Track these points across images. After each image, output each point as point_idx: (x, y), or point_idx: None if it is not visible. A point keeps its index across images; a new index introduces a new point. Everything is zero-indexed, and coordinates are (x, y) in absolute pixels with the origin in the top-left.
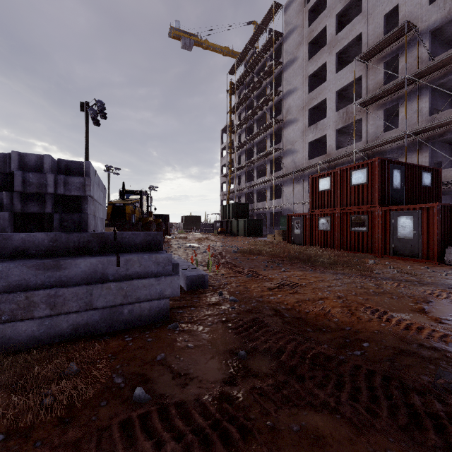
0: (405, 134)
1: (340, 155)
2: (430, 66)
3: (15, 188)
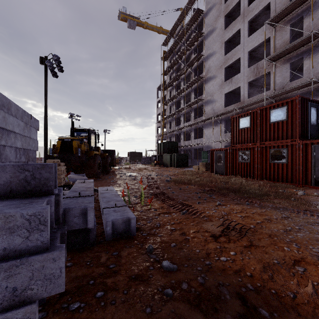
0: (312, 81)
1: (253, 102)
2: None
3: None
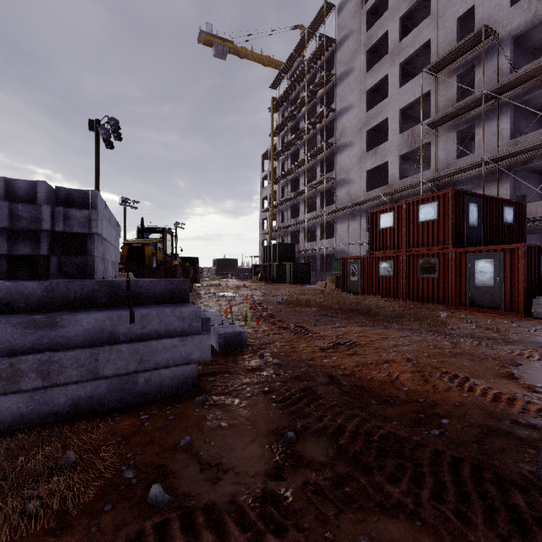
0: (483, 161)
1: (405, 186)
2: (512, 80)
3: None
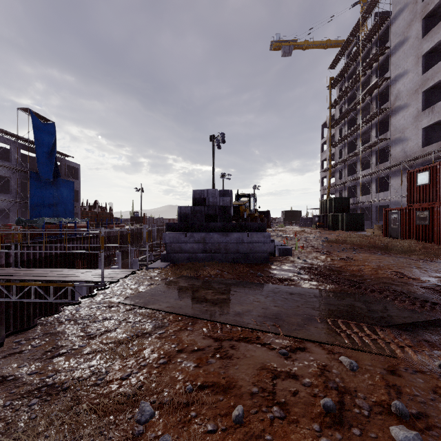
0: None
1: None
2: None
3: (206, 204)
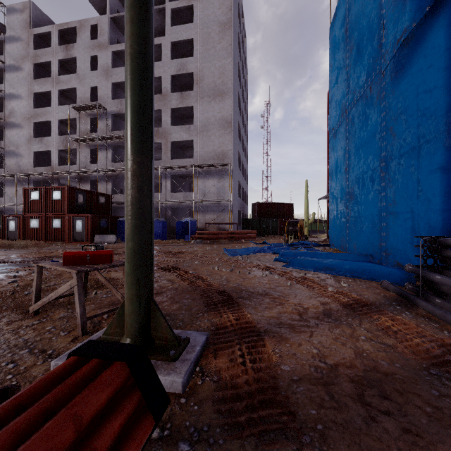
0: (98, 170)
1: (59, 172)
2: (109, 136)
3: None
